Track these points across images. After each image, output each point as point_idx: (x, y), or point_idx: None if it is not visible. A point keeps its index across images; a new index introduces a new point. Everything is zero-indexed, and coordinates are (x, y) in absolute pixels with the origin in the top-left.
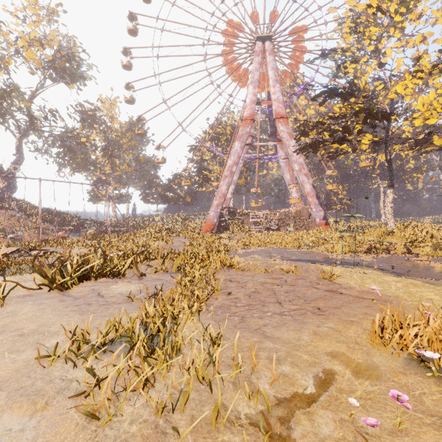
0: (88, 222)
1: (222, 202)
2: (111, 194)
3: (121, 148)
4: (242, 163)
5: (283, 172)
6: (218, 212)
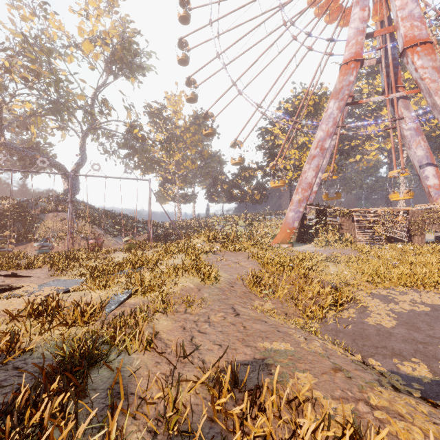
0: (139, 224)
1: (307, 197)
2: (176, 194)
3: (185, 144)
4: (334, 139)
5: (409, 145)
6: (300, 212)
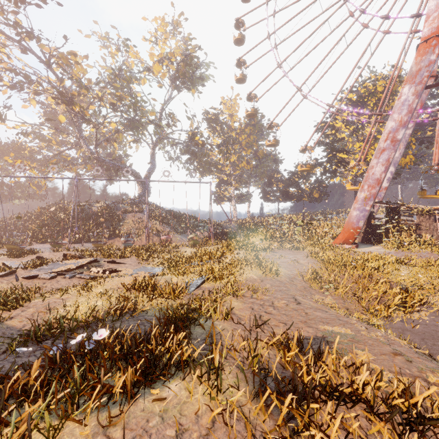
0: (200, 223)
1: (375, 194)
2: (232, 194)
3: (240, 146)
4: (410, 127)
5: None
6: (367, 210)
